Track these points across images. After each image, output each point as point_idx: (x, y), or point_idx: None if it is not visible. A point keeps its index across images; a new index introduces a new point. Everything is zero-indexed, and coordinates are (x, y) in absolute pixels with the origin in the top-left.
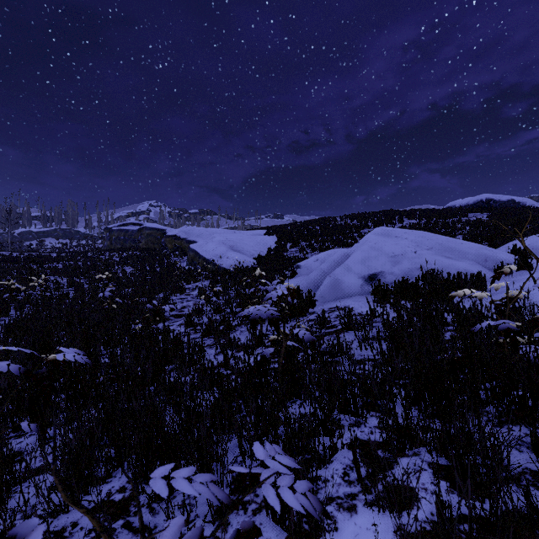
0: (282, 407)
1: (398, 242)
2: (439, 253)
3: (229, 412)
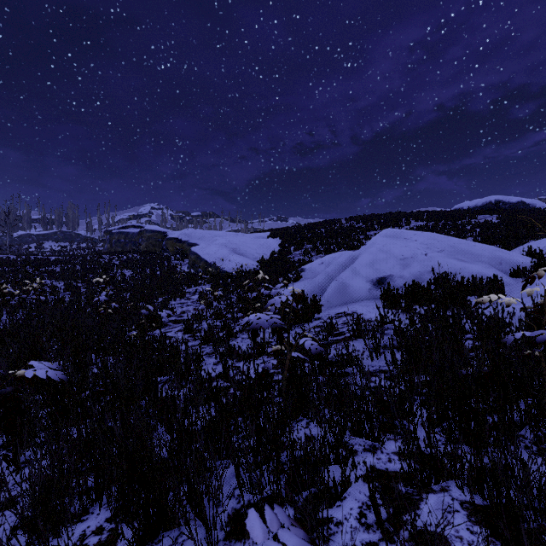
0: (286, 427)
1: (408, 245)
2: (451, 256)
3: (226, 434)
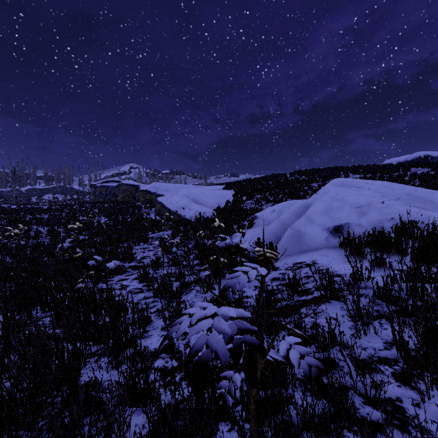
0: None
1: (361, 193)
2: (409, 204)
3: None
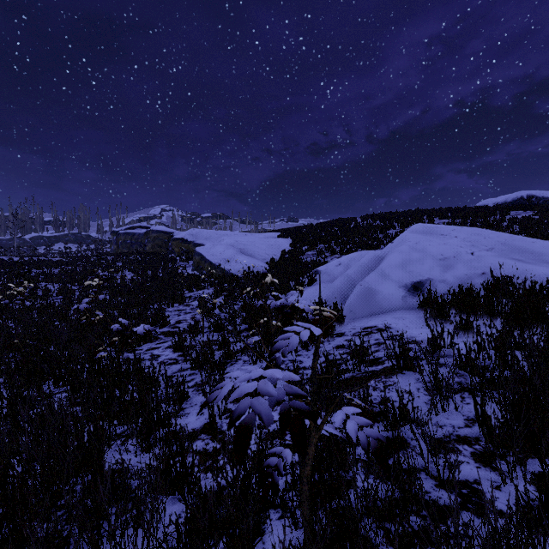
0: None
1: (447, 242)
2: (504, 255)
3: None
